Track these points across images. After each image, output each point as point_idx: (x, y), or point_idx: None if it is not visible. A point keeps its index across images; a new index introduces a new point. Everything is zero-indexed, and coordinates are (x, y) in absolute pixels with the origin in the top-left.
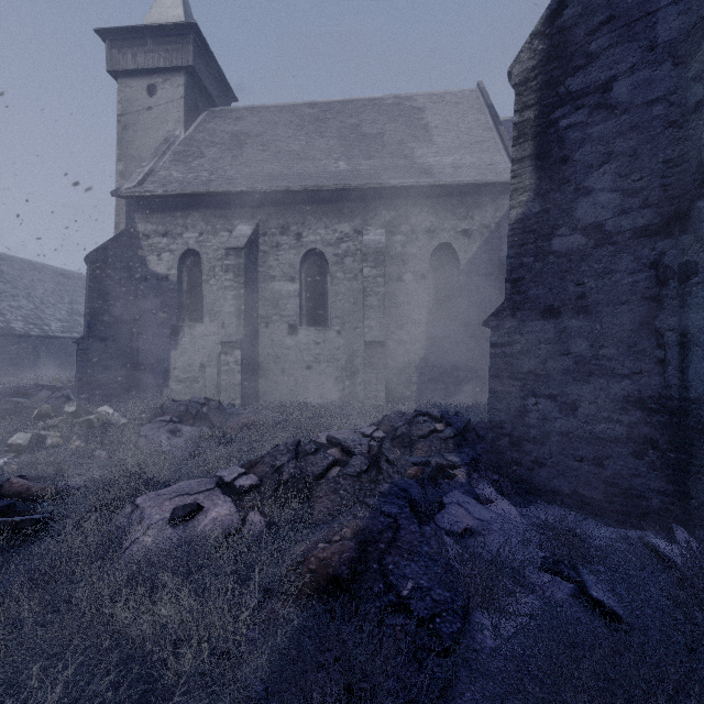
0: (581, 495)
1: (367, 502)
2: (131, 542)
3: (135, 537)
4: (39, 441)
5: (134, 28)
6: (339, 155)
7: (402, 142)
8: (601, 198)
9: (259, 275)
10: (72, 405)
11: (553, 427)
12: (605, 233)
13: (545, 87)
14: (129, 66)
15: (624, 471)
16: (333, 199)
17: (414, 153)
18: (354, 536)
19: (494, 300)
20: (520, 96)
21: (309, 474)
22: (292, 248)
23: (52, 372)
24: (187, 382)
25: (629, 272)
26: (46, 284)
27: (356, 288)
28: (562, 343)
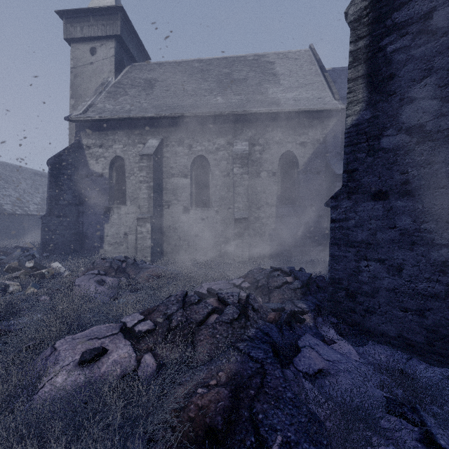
0: (405, 338)
1: (238, 346)
2: (44, 383)
3: (49, 378)
4: (4, 288)
5: (81, 9)
6: (217, 93)
7: (259, 84)
8: (422, 105)
9: (163, 173)
10: (31, 262)
11: (382, 284)
12: (426, 132)
13: (375, 21)
14: (78, 35)
15: (443, 321)
16: (213, 122)
17: (267, 91)
18: (228, 380)
19: (322, 190)
20: (355, 30)
21: (193, 321)
22: (185, 154)
23: (30, 237)
24: (115, 245)
25: (447, 162)
26: (27, 180)
27: (229, 182)
28: (389, 219)
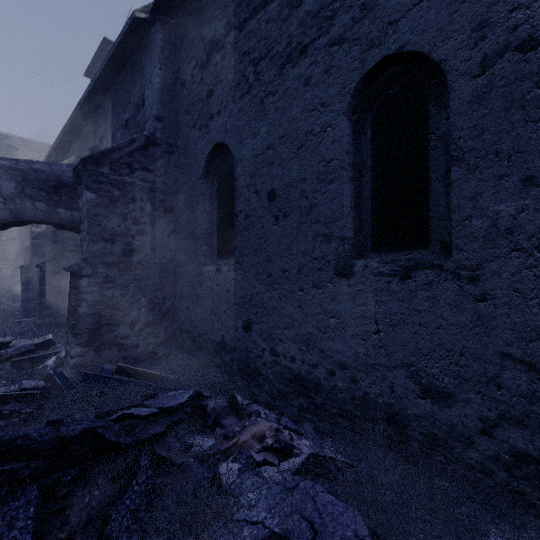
0: None
1: None
2: None
3: None
4: None
5: None
6: None
7: None
8: None
9: None
10: None
11: None
12: None
13: None
14: None
15: None
16: None
17: None
18: None
19: None
20: None
21: None
22: None
23: None
24: None
25: None
26: None
27: None
28: None
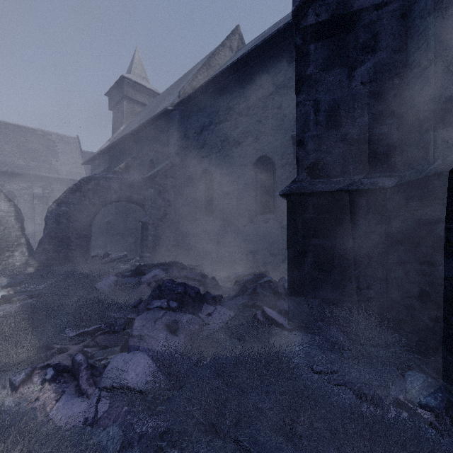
0: None
1: None
2: None
3: None
4: None
5: None
6: (19, 156)
7: (47, 156)
8: None
9: None
10: None
11: None
12: None
13: None
14: None
15: None
16: (19, 175)
17: (52, 162)
18: None
19: None
20: None
21: None
22: None
23: None
24: None
25: None
26: None
27: (29, 206)
28: None
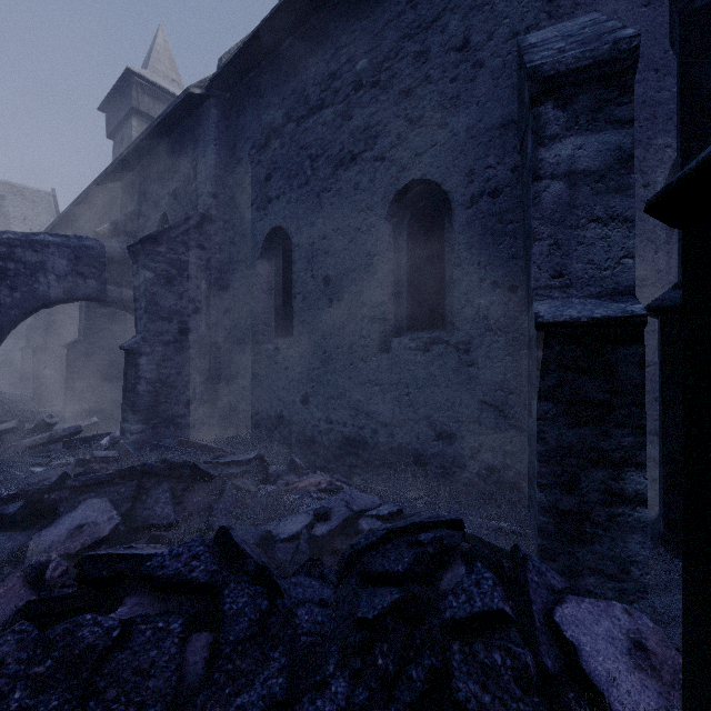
0: None
1: None
2: None
3: None
4: None
5: None
6: None
7: None
8: None
9: None
10: None
11: None
12: None
13: None
14: None
15: None
16: None
17: None
18: None
19: None
20: None
21: None
22: None
23: None
24: None
25: None
26: None
27: None
28: None
